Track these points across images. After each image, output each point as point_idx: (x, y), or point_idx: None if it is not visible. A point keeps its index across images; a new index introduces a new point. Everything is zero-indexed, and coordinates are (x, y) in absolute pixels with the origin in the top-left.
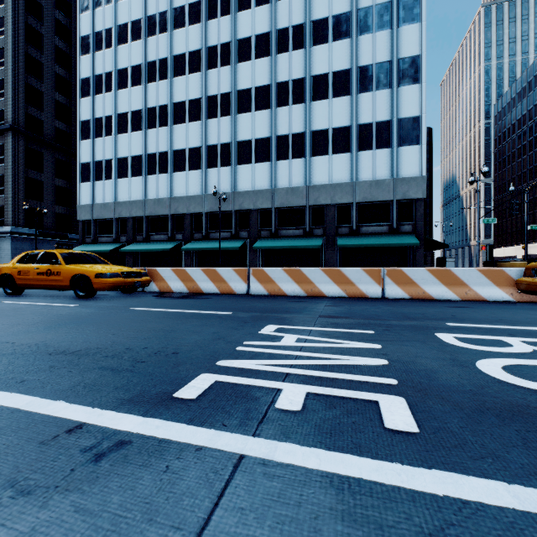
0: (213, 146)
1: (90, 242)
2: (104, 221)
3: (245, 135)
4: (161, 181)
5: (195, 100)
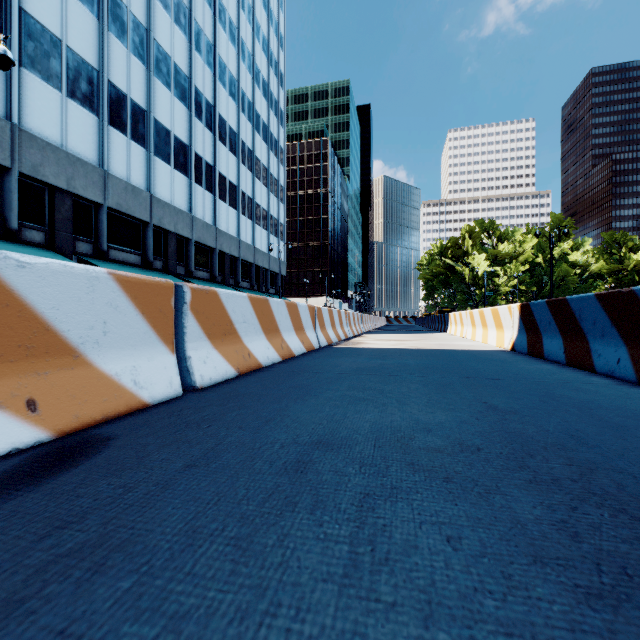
0: (199, 157)
1: None
2: None
3: (223, 169)
4: (136, 156)
5: (182, 72)
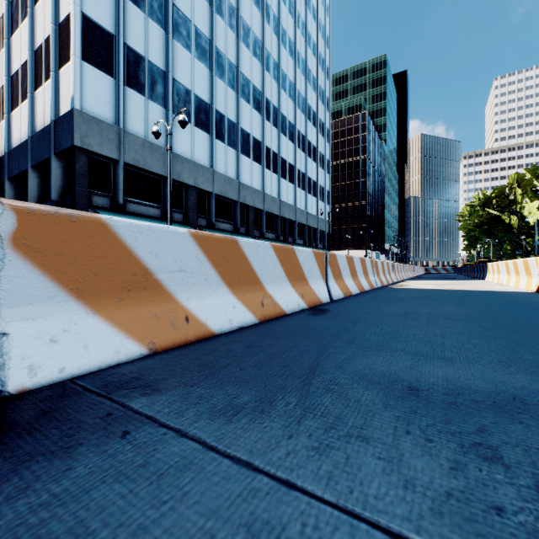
0: (268, 148)
1: (107, 207)
2: (136, 172)
3: (284, 154)
4: (230, 156)
5: (257, 89)
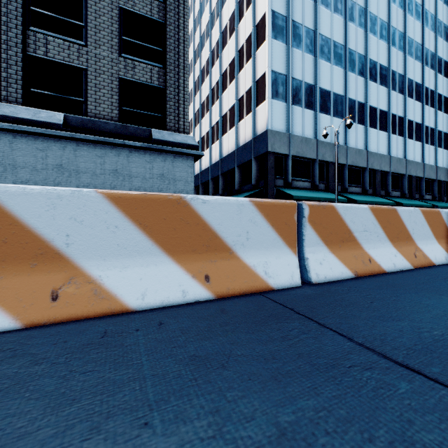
0: (394, 115)
1: (282, 186)
2: (296, 159)
3: (410, 116)
4: (359, 132)
5: (383, 66)
